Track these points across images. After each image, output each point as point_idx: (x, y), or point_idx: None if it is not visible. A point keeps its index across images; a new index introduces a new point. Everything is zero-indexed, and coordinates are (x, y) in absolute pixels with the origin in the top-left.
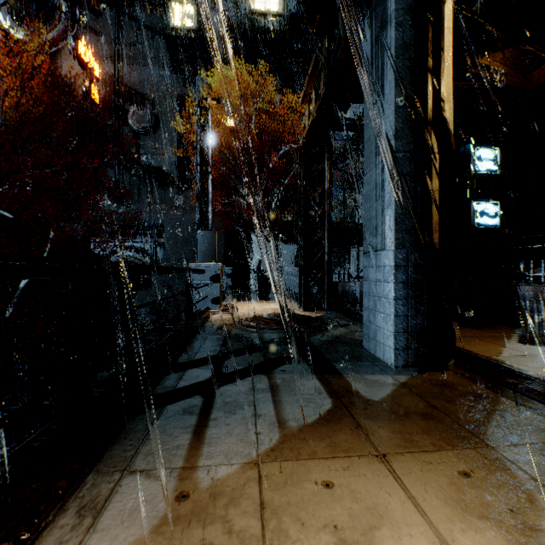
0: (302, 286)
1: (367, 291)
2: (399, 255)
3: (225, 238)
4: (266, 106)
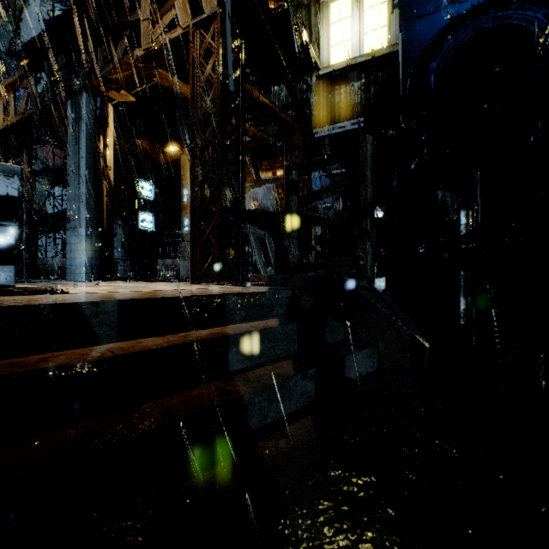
0: None
1: (70, 250)
2: (88, 231)
3: None
4: None
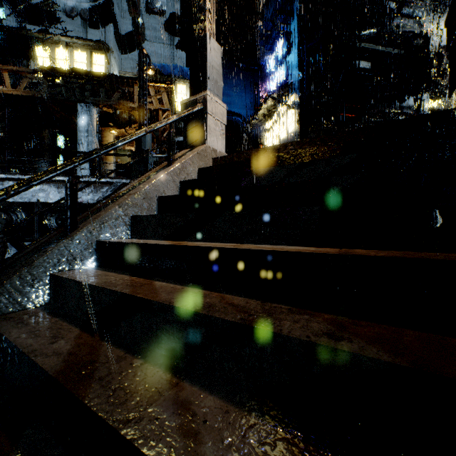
0: None
1: (80, 173)
2: None
3: None
4: None
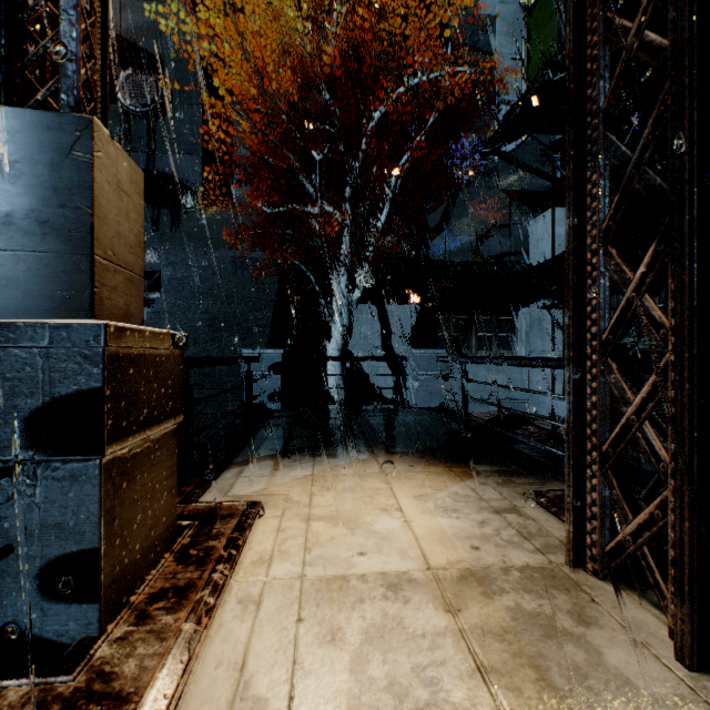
0: (678, 482)
1: None
2: None
3: (276, 291)
4: (355, 69)
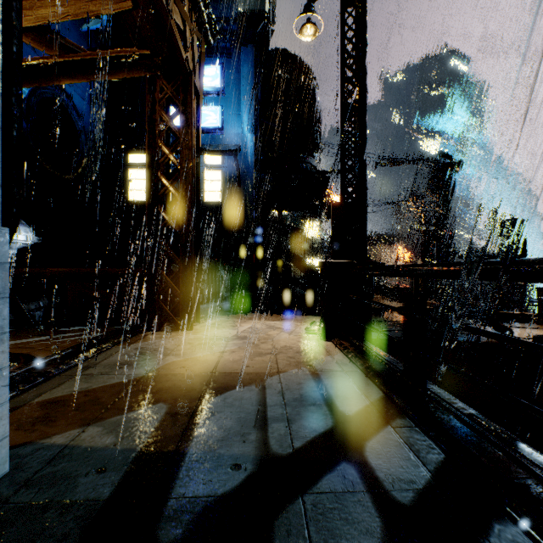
0: None
1: None
2: None
3: None
4: None
